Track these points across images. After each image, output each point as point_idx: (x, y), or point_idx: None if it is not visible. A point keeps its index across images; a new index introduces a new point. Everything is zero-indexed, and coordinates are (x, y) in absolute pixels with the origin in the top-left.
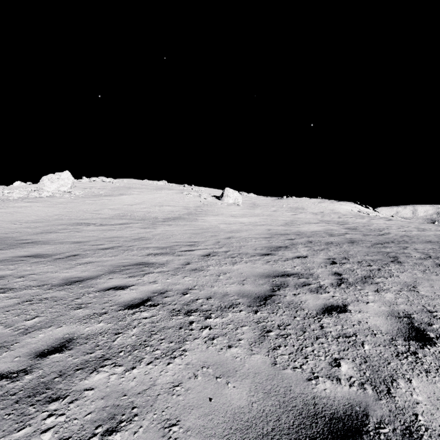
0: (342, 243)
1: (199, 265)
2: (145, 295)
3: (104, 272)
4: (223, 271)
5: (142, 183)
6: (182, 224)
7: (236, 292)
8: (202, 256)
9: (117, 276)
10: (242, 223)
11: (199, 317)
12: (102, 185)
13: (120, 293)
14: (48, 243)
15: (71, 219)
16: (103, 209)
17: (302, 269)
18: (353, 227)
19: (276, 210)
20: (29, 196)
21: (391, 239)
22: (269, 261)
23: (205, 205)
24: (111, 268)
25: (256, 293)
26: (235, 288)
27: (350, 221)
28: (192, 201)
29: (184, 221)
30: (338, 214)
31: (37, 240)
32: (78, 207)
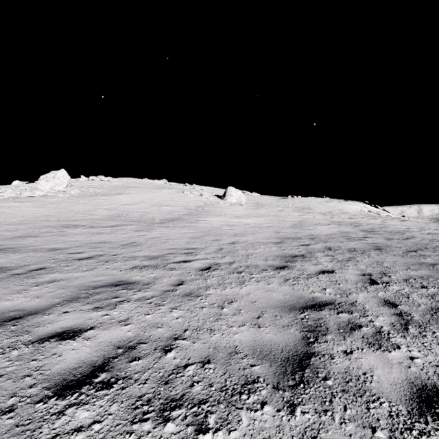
0: (367, 249)
1: (196, 285)
2: (102, 353)
3: (62, 299)
4: (227, 297)
5: (142, 182)
6: (181, 226)
7: (250, 346)
8: (200, 271)
9: (77, 308)
10: (246, 224)
11: (183, 426)
12: (100, 184)
13: (64, 347)
14: (19, 250)
15: (60, 221)
16: (97, 209)
17: (336, 294)
18: (369, 229)
19: (282, 210)
20: (21, 196)
21: (422, 245)
22: (288, 279)
23: (206, 204)
24: (76, 291)
25: (283, 350)
26: (247, 335)
27: (363, 221)
28: (193, 200)
29: (183, 223)
30: (348, 215)
31: (9, 246)
32: (71, 207)
